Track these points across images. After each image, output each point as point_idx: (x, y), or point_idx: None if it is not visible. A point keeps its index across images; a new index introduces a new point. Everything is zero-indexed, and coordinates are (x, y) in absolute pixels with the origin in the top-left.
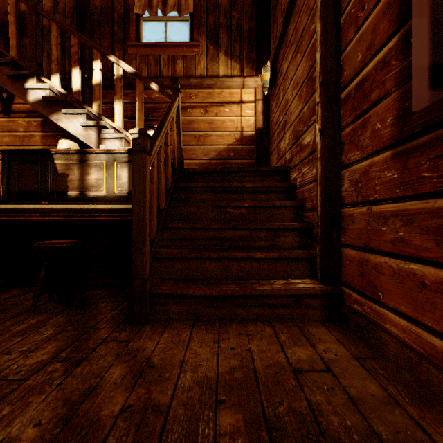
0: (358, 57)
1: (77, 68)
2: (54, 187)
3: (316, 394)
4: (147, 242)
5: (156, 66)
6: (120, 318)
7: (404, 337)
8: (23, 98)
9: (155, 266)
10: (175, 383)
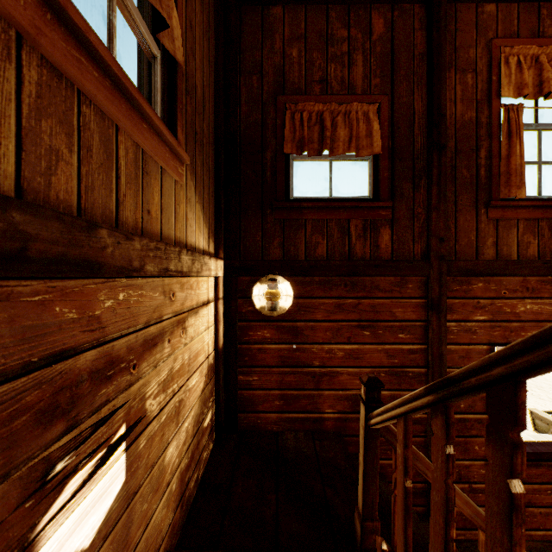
0: (461, 404)
1: None
2: None
3: None
4: None
5: (108, 166)
6: None
7: None
8: None
9: None
10: None
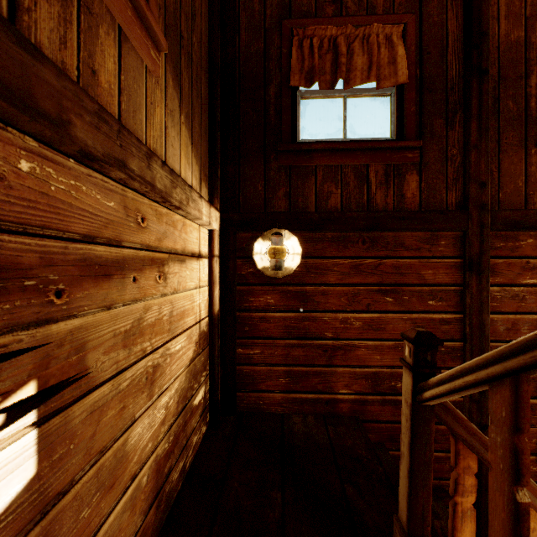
0: None
1: None
2: None
3: None
4: None
5: None
6: None
7: None
8: None
9: None
10: None
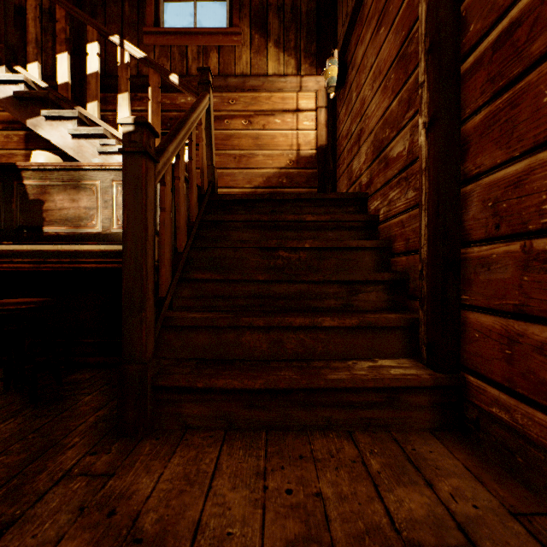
0: None
1: (64, 52)
2: (23, 220)
3: None
4: (150, 302)
5: (182, 60)
6: (106, 424)
7: None
8: None
9: (167, 340)
10: None
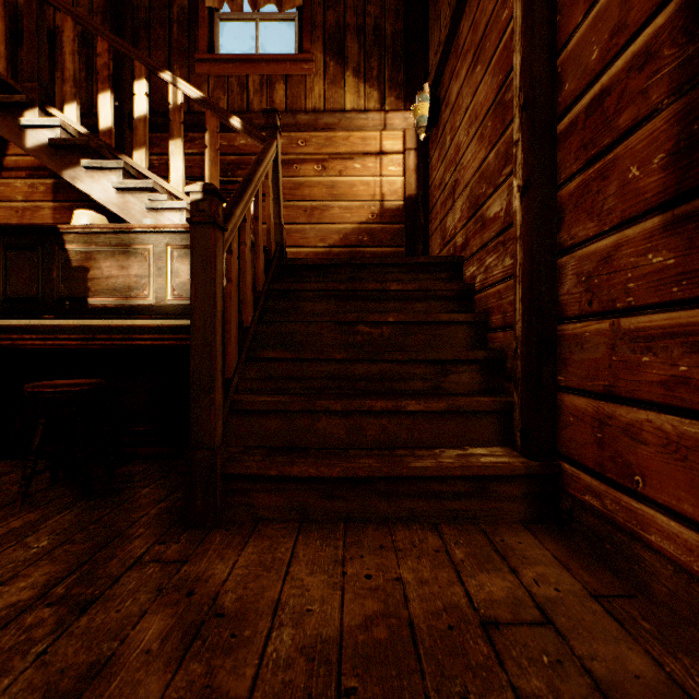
0: (592, 54)
1: (107, 91)
2: (65, 291)
3: (530, 676)
4: (219, 384)
5: (242, 93)
6: (170, 516)
7: (690, 561)
8: (16, 142)
9: (234, 425)
10: (261, 650)
